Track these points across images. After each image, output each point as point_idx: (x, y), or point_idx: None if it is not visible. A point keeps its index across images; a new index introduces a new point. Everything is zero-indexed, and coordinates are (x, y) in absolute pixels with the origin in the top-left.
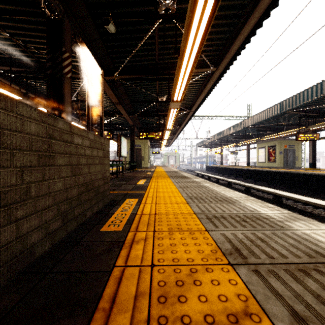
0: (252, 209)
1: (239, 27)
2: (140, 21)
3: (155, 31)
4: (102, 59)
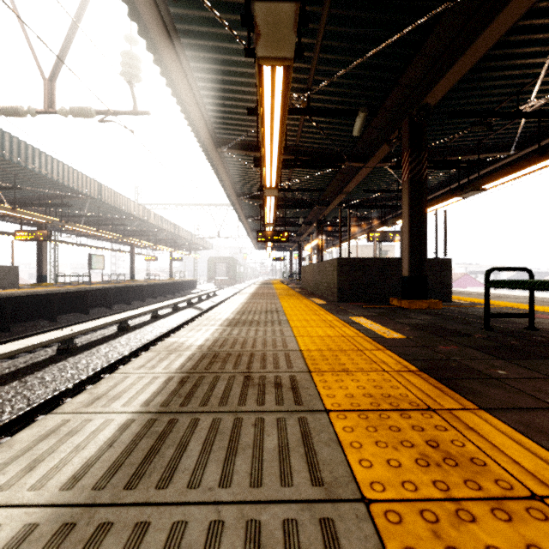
0: (246, 300)
1: (171, 34)
2: (338, 60)
3: (318, 55)
4: (470, 6)
